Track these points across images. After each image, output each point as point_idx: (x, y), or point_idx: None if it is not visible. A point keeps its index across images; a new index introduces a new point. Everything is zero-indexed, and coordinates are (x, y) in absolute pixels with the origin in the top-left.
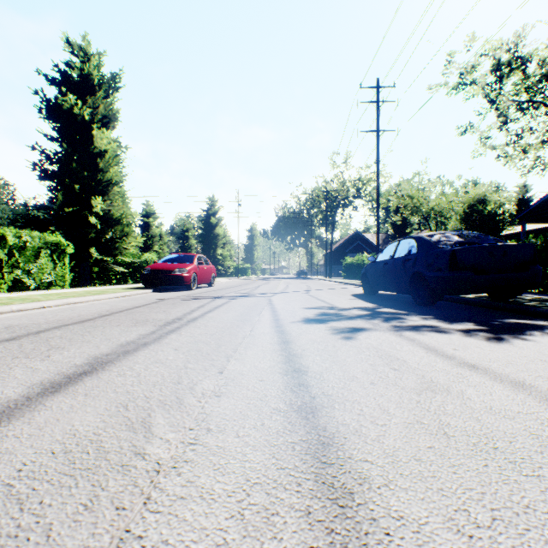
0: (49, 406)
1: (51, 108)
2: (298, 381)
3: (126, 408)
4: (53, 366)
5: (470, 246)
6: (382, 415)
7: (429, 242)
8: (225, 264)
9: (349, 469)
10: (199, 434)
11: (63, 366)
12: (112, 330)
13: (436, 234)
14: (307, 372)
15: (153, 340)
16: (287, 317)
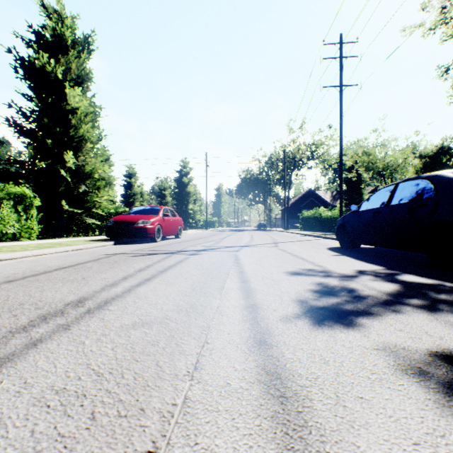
0: None
1: (25, 67)
2: None
3: None
4: None
5: None
6: None
7: None
8: (195, 217)
9: None
10: None
11: None
12: None
13: None
14: None
15: None
16: (268, 298)
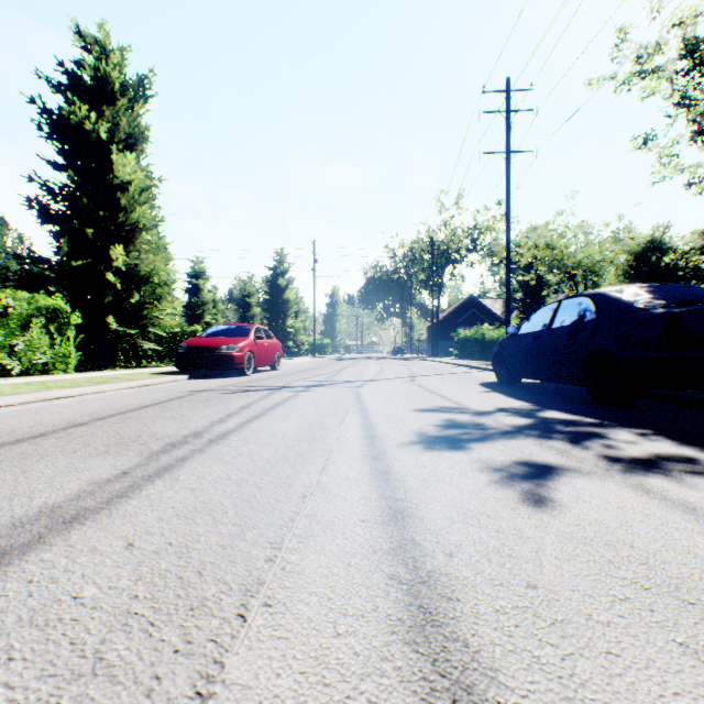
0: None
1: (54, 123)
2: None
3: None
4: None
5: (701, 305)
6: None
7: (619, 302)
8: (298, 339)
9: None
10: None
11: None
12: (47, 468)
13: (627, 288)
14: None
15: (104, 502)
16: (389, 431)
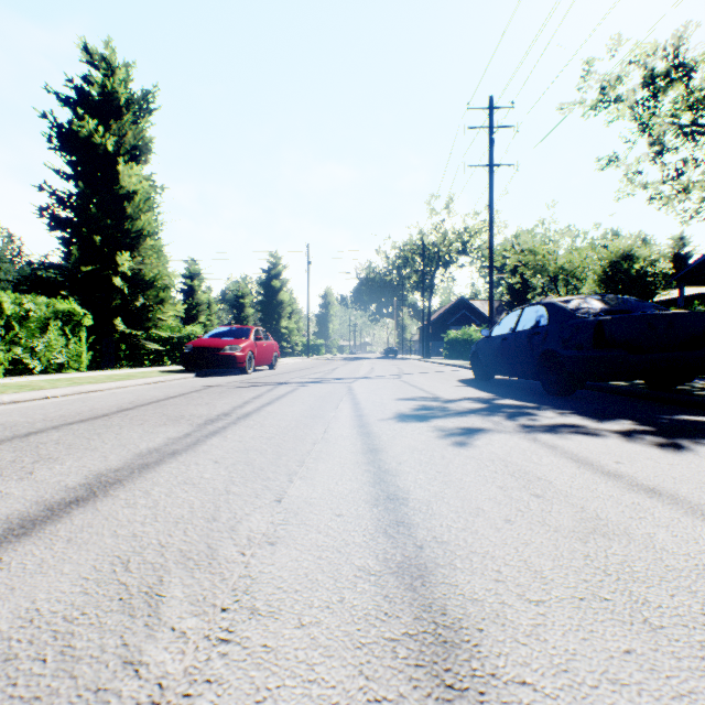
0: (6, 562)
1: (64, 136)
2: (395, 516)
3: (126, 565)
4: (33, 488)
5: (622, 315)
6: (534, 583)
7: (565, 310)
8: (292, 339)
9: (497, 704)
10: (237, 620)
11: (48, 488)
12: (131, 432)
13: (573, 299)
14: (408, 501)
15: (186, 447)
16: (373, 412)
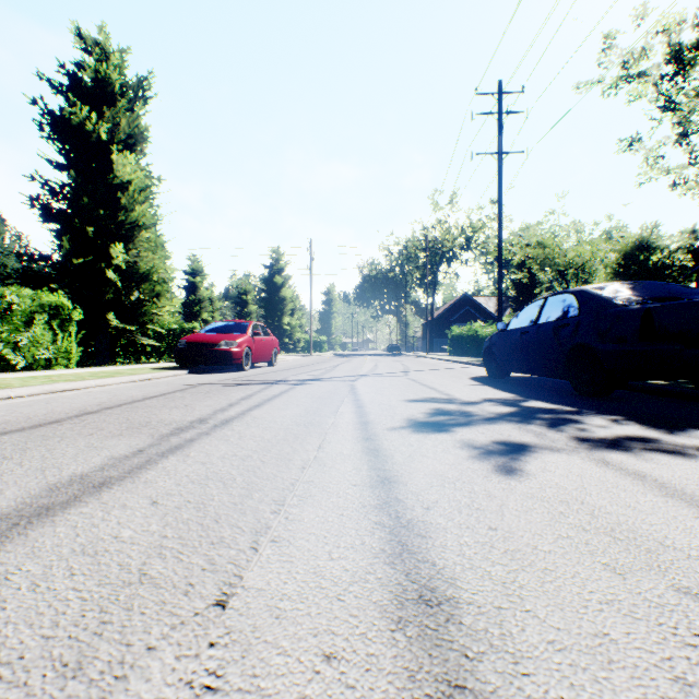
0: None
1: (56, 123)
2: (443, 666)
3: None
4: None
5: (674, 301)
6: None
7: (600, 298)
8: (294, 336)
9: None
10: None
11: None
12: (69, 447)
13: (608, 285)
14: (460, 611)
15: (126, 472)
16: (381, 417)
